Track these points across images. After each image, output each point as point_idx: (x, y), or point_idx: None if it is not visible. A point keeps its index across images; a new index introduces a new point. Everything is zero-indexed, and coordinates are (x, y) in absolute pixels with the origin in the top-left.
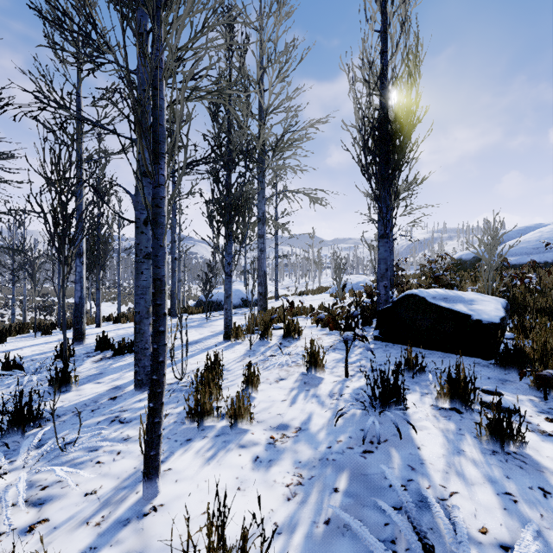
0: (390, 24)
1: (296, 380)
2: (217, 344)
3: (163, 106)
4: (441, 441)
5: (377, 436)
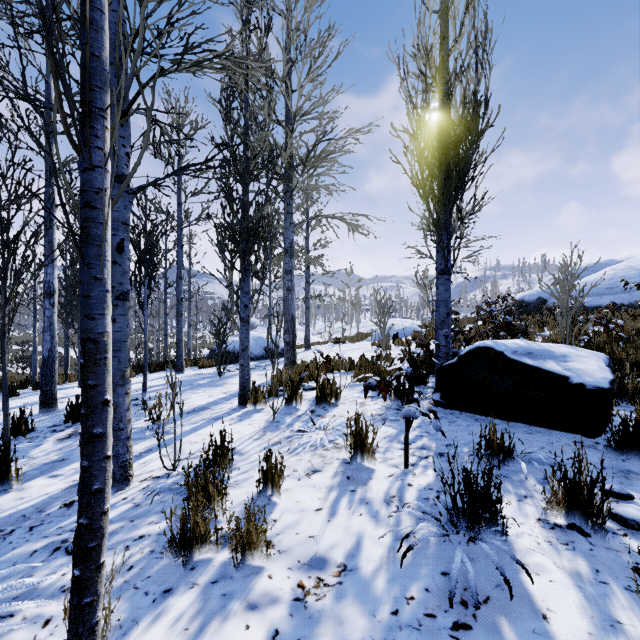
0: None
1: (336, 473)
2: (229, 411)
3: (102, 24)
4: (577, 598)
5: (472, 593)
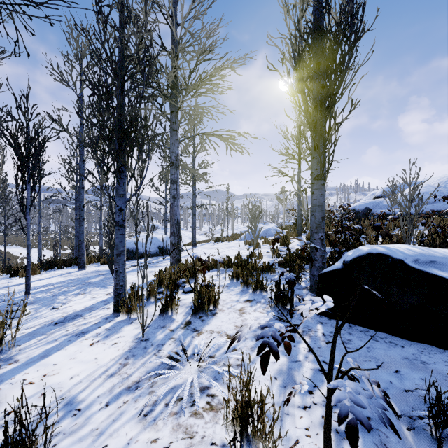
0: None
1: None
2: (100, 321)
3: None
4: None
5: None
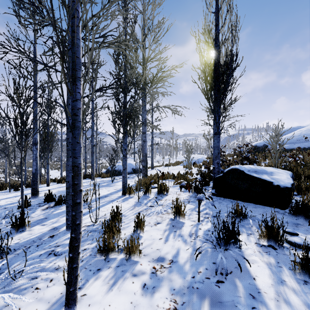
0: (221, 8)
1: (167, 224)
2: (118, 197)
3: (79, 44)
4: (268, 272)
5: (225, 269)
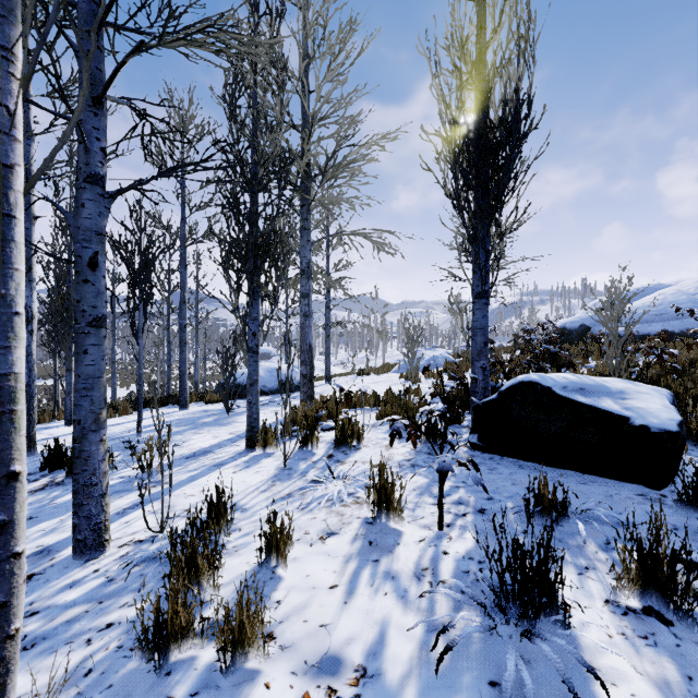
0: None
1: (356, 536)
2: (235, 456)
3: None
4: None
5: None
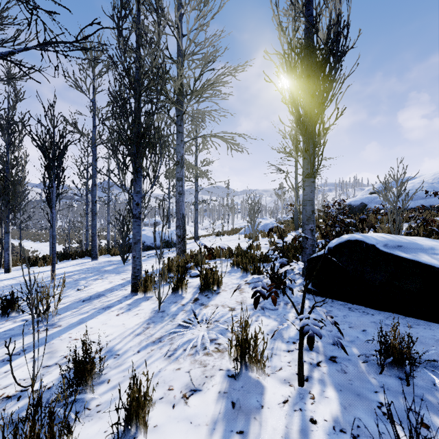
0: None
1: (218, 395)
2: (121, 299)
3: None
4: None
5: None
